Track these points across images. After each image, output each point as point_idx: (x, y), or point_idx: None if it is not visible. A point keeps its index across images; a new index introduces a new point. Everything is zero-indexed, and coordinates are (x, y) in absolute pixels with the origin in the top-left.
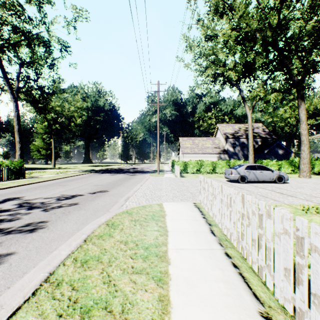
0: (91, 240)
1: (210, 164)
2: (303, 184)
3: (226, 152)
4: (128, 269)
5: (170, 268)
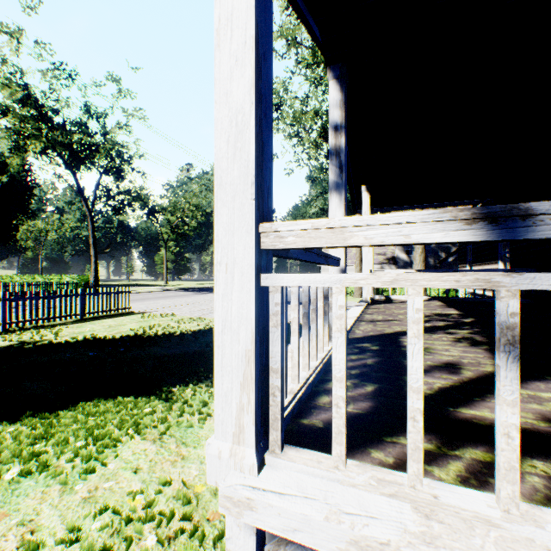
0: None
1: None
2: None
3: (393, 262)
4: None
5: None
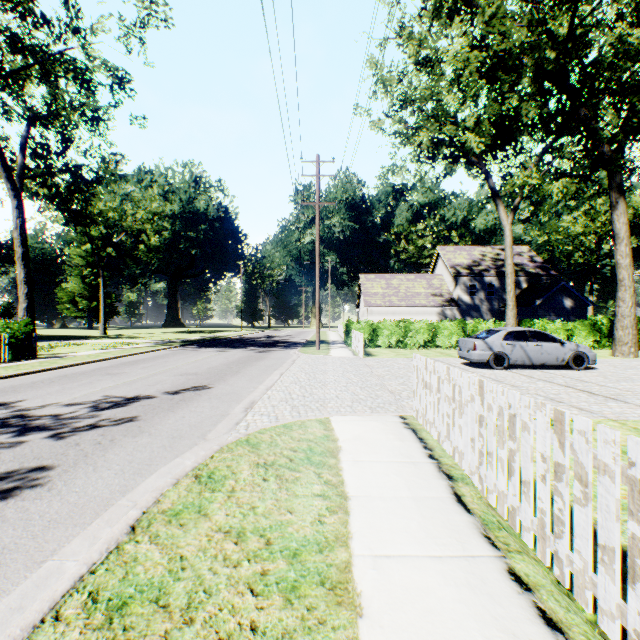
0: (149, 526)
1: (426, 328)
2: (629, 371)
3: (455, 304)
4: (241, 636)
5: (364, 633)
